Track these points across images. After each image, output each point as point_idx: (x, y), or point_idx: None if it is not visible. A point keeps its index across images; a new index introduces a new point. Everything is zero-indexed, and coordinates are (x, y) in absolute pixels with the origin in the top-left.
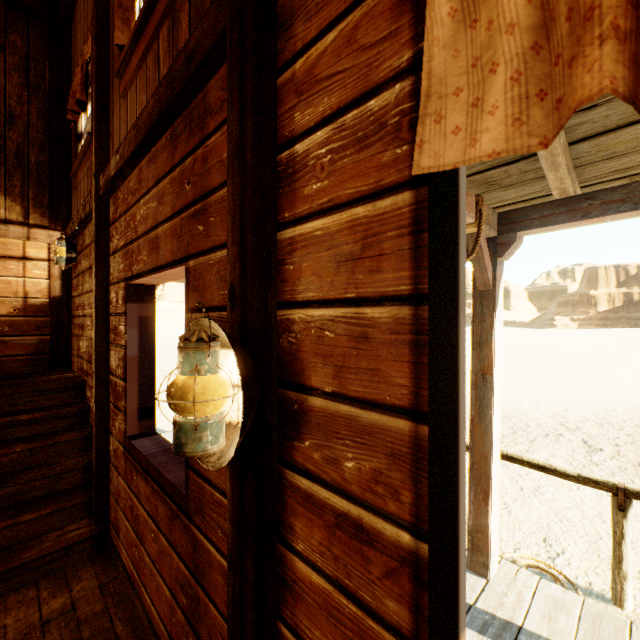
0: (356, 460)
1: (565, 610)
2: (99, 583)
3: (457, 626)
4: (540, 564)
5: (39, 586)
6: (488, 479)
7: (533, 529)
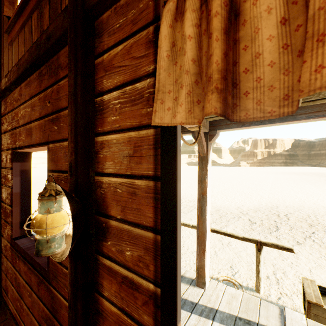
0: (131, 251)
1: (235, 298)
2: None
3: (176, 321)
4: (228, 278)
5: None
6: (205, 243)
7: (226, 262)
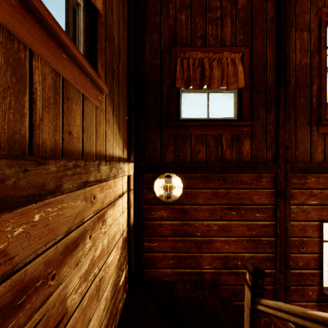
0: None
1: None
2: None
3: None
4: None
5: None
6: None
7: None
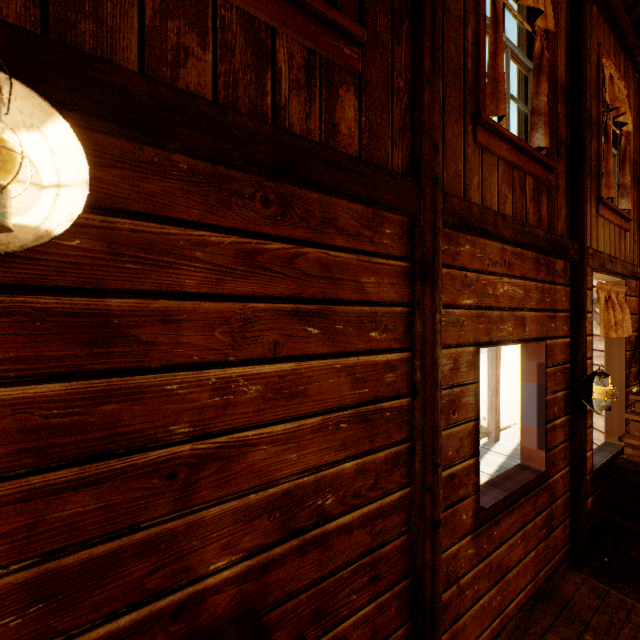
0: None
1: None
2: None
3: None
4: None
5: None
6: None
7: None
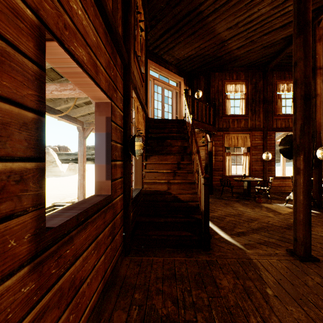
0: None
1: None
2: None
3: None
4: None
5: None
6: None
7: None
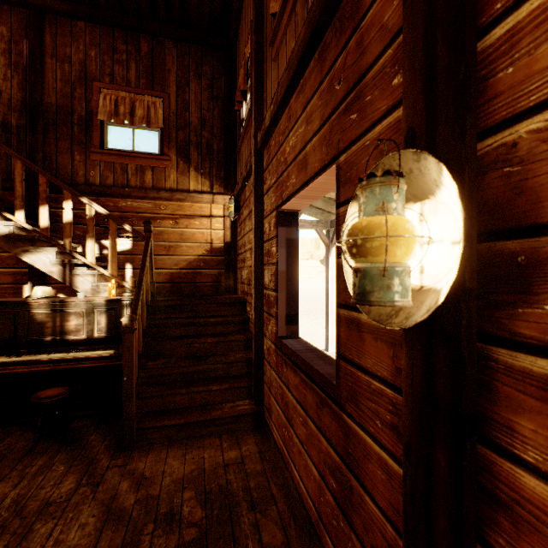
0: None
1: None
2: (258, 450)
3: None
4: None
5: (221, 438)
6: None
7: None
